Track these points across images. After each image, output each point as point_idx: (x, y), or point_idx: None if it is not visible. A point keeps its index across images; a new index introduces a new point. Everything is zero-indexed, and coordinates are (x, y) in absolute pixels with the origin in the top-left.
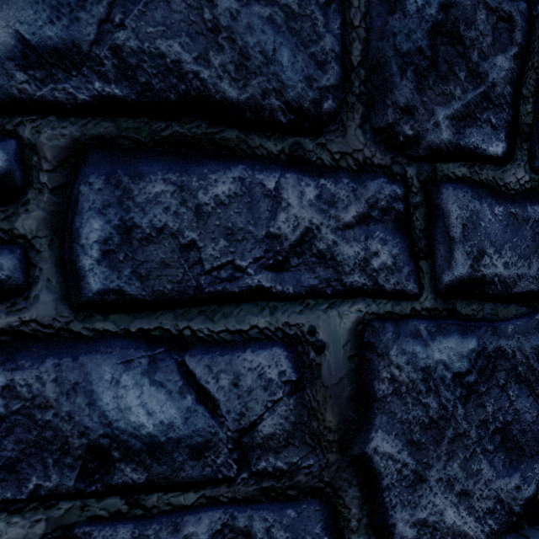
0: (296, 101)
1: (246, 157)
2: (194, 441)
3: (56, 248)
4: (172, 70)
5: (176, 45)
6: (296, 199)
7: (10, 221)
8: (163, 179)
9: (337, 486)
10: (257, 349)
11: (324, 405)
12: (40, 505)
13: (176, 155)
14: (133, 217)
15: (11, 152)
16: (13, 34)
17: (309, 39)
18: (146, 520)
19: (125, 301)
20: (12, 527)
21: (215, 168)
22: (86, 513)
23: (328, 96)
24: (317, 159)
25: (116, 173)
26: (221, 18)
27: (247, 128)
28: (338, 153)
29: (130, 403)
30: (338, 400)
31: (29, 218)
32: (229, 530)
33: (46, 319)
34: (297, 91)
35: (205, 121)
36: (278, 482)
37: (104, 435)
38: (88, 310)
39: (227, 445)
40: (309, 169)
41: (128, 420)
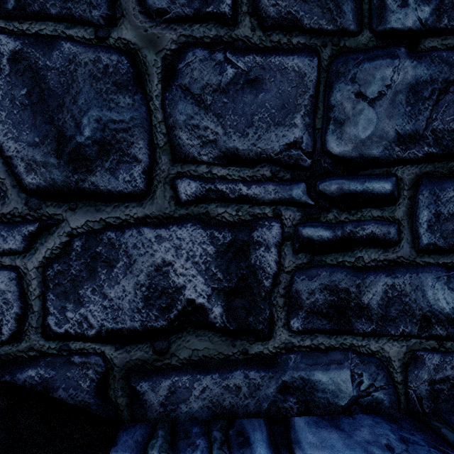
0: None
1: None
2: None
3: (410, 224)
4: None
5: None
6: None
7: (393, 213)
8: (453, 190)
9: None
10: None
11: None
12: (403, 339)
13: None
14: (440, 209)
15: (393, 183)
16: (394, 131)
17: None
18: (445, 354)
19: (437, 248)
20: (393, 347)
21: None
22: (421, 346)
23: None
24: None
25: (433, 188)
26: None
27: None
28: None
29: (439, 297)
30: None
31: (400, 211)
32: None
33: (406, 256)
34: None
35: None
36: None
37: (428, 311)
38: (422, 252)
39: None
40: None
41: (438, 305)
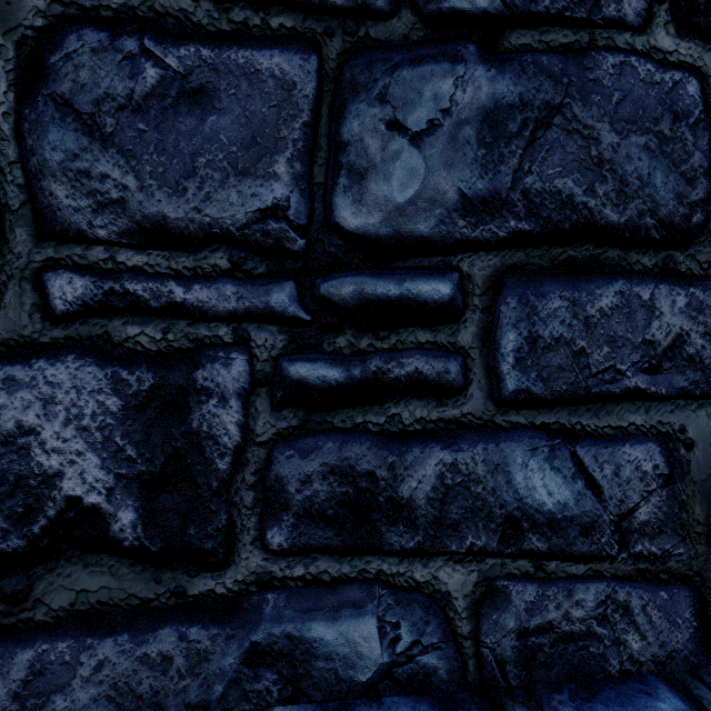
0: (668, 218)
1: (625, 273)
2: (583, 521)
3: (484, 356)
4: (566, 203)
5: (569, 182)
6: (667, 308)
7: (454, 336)
8: (560, 297)
9: (705, 576)
10: (634, 443)
11: (693, 499)
12: (473, 559)
13: (569, 275)
14: (537, 330)
15: (455, 283)
16: (456, 191)
17: (679, 159)
18: (547, 583)
19: (532, 399)
20: (456, 573)
21: (599, 284)
22: (504, 570)
23: (696, 210)
24: (686, 270)
25: (525, 293)
26: (605, 153)
27: (625, 247)
28: (706, 263)
29: (536, 484)
30: (706, 495)
31: (467, 333)
32: (611, 602)
33: (478, 413)
34: (669, 208)
35: (591, 244)
36: (652, 566)
37: (517, 509)
38: (506, 406)
39: (610, 527)
40: (679, 280)
41: (534, 498)
